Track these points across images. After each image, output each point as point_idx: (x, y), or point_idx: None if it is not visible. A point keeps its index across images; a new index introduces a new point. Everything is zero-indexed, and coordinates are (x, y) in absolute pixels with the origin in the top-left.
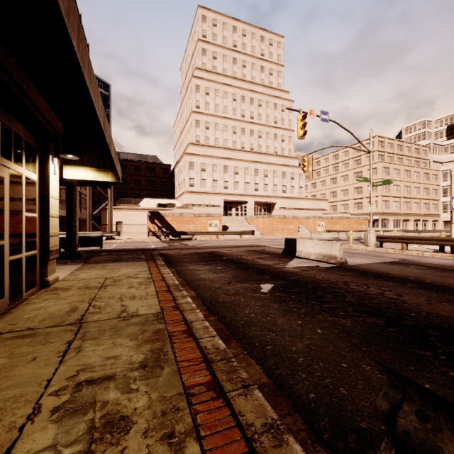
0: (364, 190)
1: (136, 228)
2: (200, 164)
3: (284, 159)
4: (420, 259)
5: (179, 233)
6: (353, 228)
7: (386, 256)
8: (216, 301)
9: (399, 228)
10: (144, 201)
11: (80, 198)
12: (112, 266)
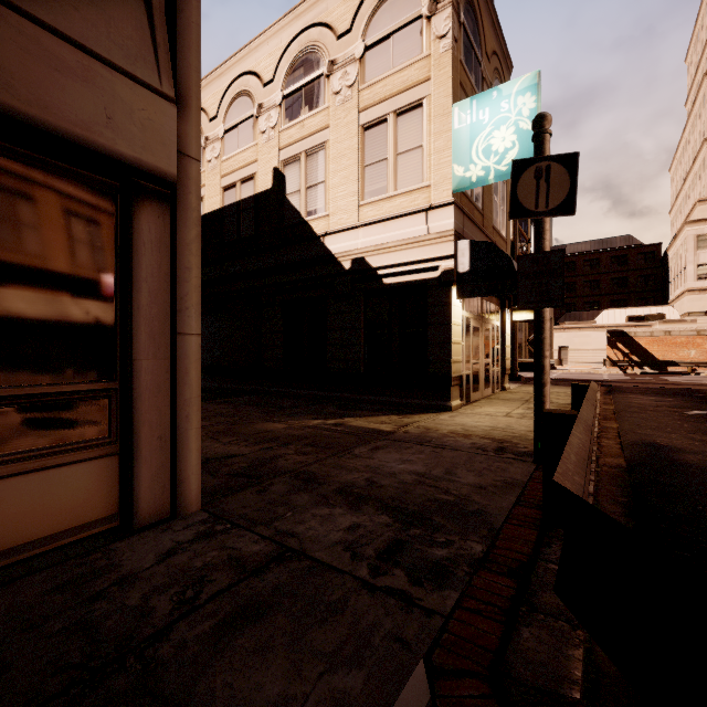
0: None
1: (589, 356)
2: None
3: None
4: None
5: (661, 362)
6: None
7: None
8: (623, 410)
9: None
10: (603, 315)
11: None
12: None
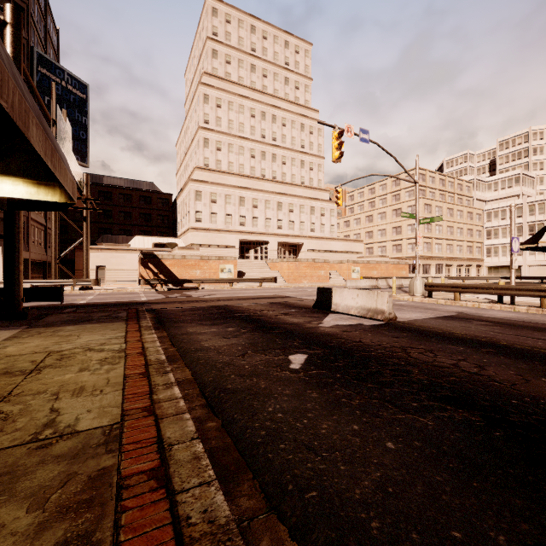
0: (403, 230)
1: (124, 275)
2: (209, 193)
3: (313, 191)
4: (479, 313)
5: (182, 280)
6: (392, 274)
7: (439, 308)
8: (222, 390)
9: (442, 275)
10: (135, 240)
11: (45, 235)
12: (70, 331)
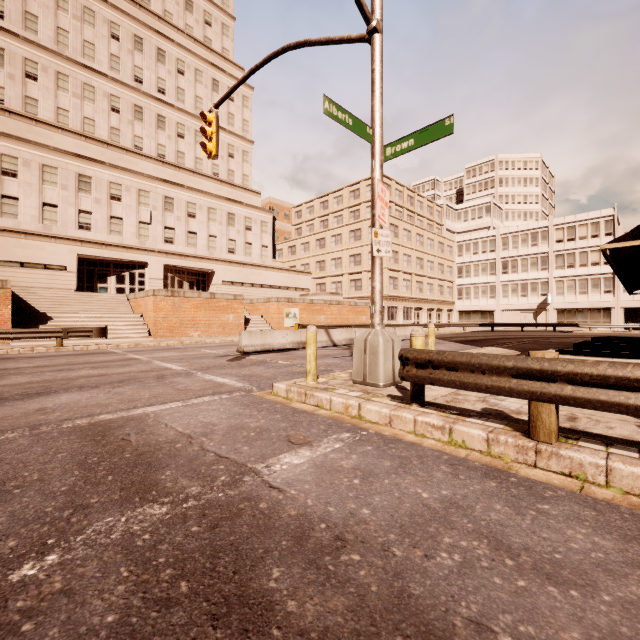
0: (364, 259)
1: None
2: None
3: (233, 190)
4: None
5: None
6: (348, 320)
7: None
8: None
9: (411, 321)
10: None
11: None
12: None
